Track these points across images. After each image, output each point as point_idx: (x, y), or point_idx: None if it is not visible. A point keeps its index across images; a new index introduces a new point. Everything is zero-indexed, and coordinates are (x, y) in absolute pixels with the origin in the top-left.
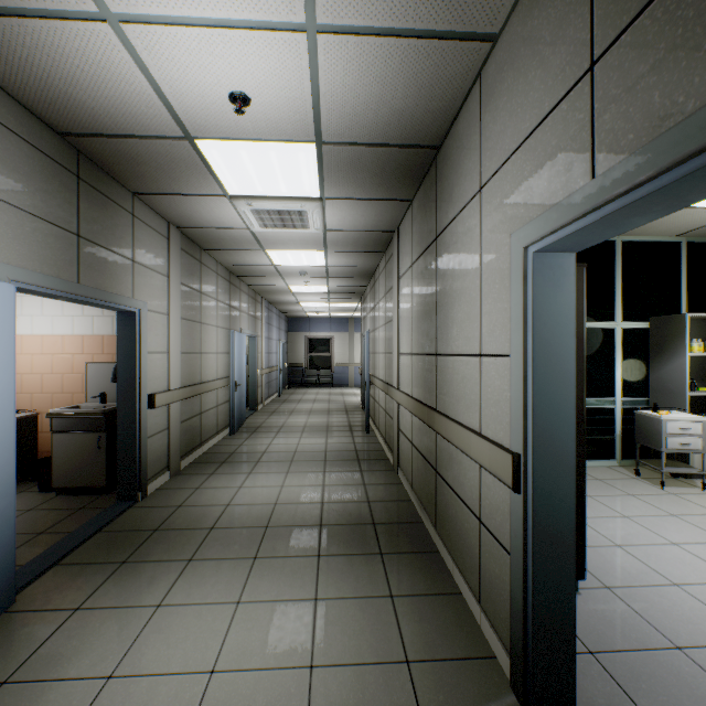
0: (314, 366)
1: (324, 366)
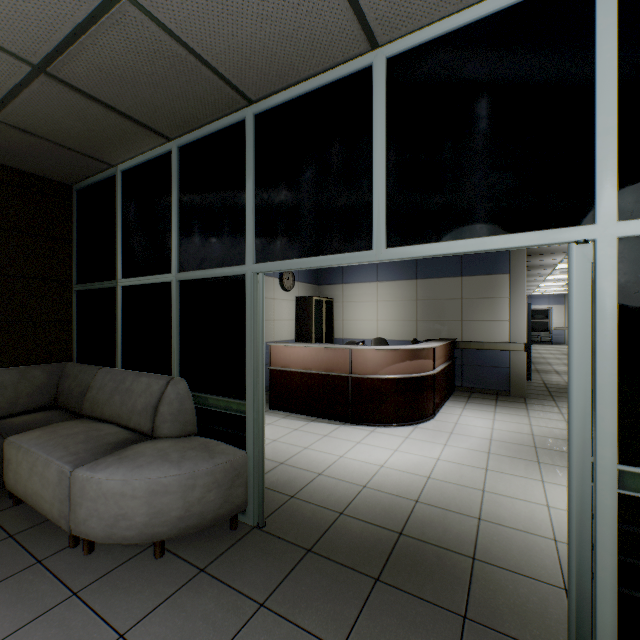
0: (534, 329)
1: (543, 329)
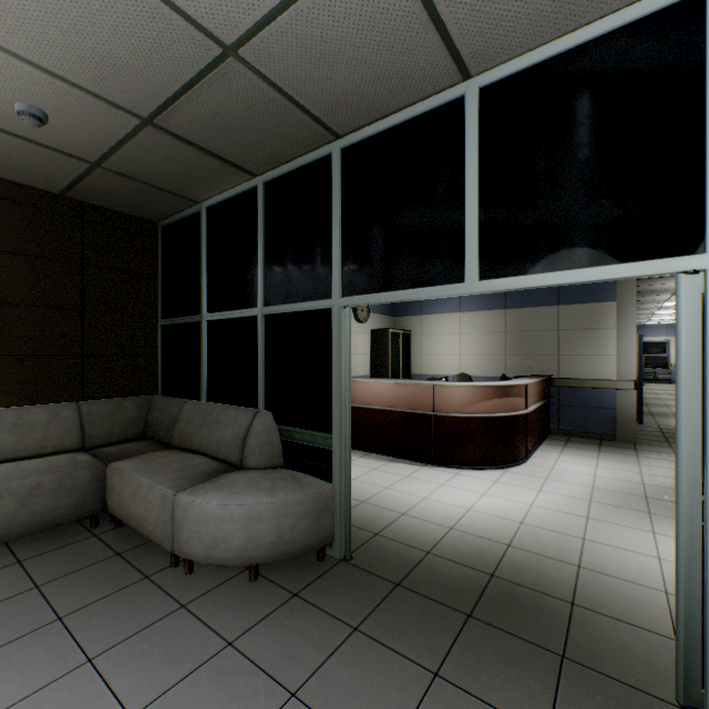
0: (648, 365)
1: (659, 366)
